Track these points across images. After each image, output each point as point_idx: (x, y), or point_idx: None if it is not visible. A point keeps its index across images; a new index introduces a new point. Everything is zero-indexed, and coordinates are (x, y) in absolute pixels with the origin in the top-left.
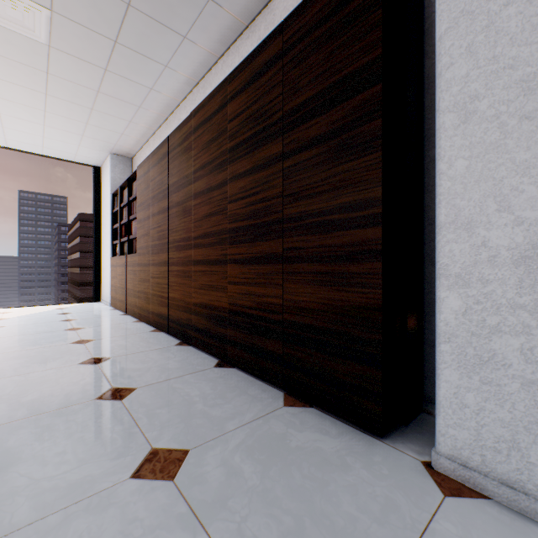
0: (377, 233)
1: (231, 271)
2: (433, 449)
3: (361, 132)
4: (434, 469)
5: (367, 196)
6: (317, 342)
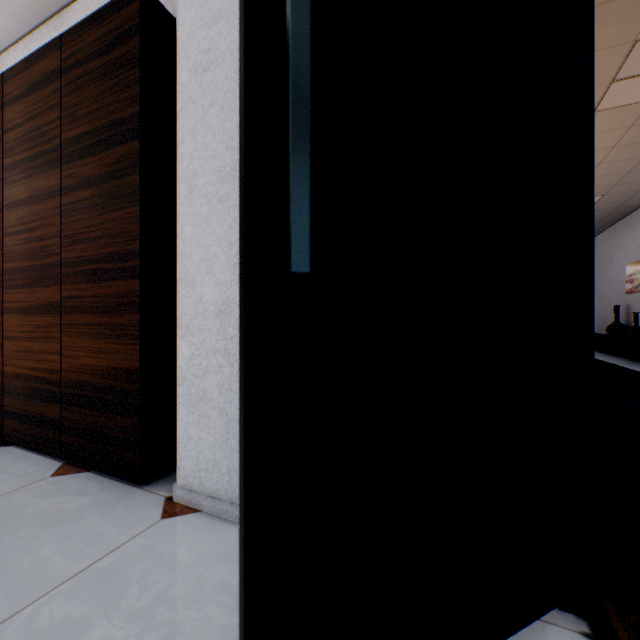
0: (137, 285)
1: (8, 324)
2: (175, 483)
3: (126, 183)
4: (173, 500)
5: (131, 248)
6: (92, 400)
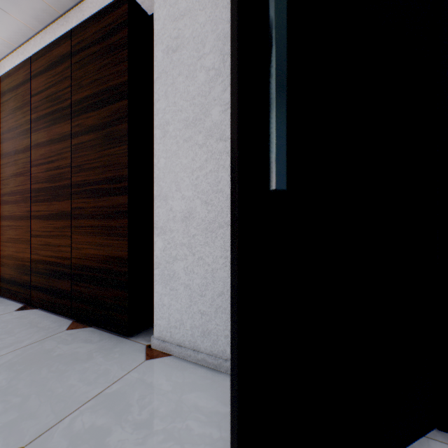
0: (125, 199)
1: (34, 226)
2: (152, 335)
3: (118, 129)
4: (151, 347)
5: (121, 174)
6: (93, 278)
